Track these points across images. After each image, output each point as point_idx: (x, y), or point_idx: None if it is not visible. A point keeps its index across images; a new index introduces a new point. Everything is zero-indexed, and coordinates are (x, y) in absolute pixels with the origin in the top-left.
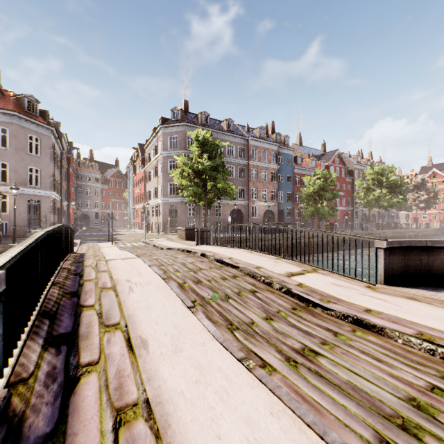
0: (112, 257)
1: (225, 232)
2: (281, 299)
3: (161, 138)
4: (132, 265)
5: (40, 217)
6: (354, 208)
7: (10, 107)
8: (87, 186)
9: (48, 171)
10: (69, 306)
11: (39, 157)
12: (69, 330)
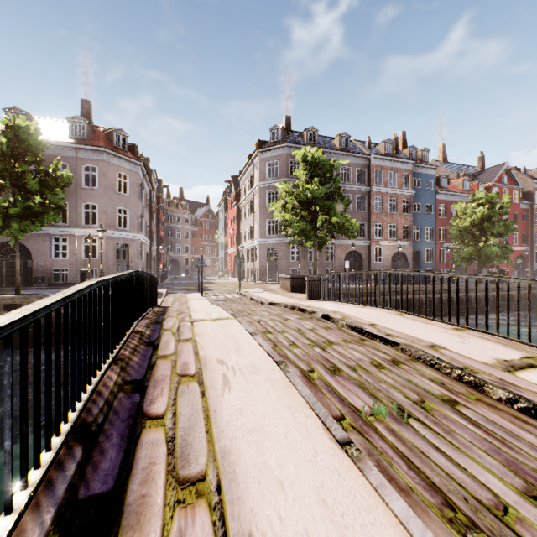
0: (199, 316)
1: (352, 283)
2: (526, 429)
3: (257, 165)
4: (227, 331)
5: (128, 263)
6: (533, 248)
7: (99, 144)
8: (177, 229)
9: (137, 211)
10: (124, 413)
11: (127, 196)
12: (109, 486)
